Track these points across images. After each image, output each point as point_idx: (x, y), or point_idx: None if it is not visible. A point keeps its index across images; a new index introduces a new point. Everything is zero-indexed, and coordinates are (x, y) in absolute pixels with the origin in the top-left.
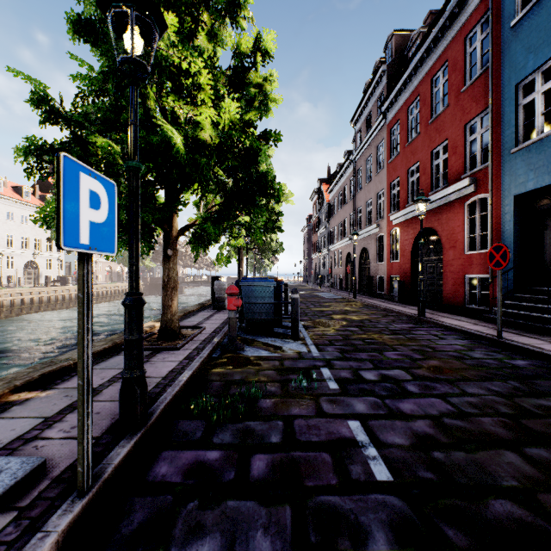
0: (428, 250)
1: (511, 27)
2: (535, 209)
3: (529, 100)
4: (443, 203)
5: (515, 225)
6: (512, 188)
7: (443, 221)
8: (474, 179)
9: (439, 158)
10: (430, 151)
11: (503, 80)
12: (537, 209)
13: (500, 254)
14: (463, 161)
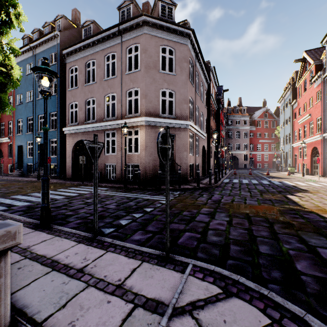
0: (1, 156)
1: (17, 105)
2: (21, 149)
3: (20, 125)
4: (3, 142)
5: (18, 153)
6: (17, 143)
7: (4, 147)
8: (10, 138)
9: (3, 127)
10: (0, 122)
11: (16, 116)
12: (22, 150)
13: (3, 160)
14: (8, 131)
